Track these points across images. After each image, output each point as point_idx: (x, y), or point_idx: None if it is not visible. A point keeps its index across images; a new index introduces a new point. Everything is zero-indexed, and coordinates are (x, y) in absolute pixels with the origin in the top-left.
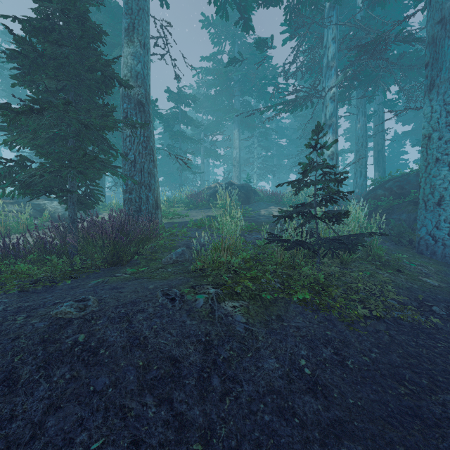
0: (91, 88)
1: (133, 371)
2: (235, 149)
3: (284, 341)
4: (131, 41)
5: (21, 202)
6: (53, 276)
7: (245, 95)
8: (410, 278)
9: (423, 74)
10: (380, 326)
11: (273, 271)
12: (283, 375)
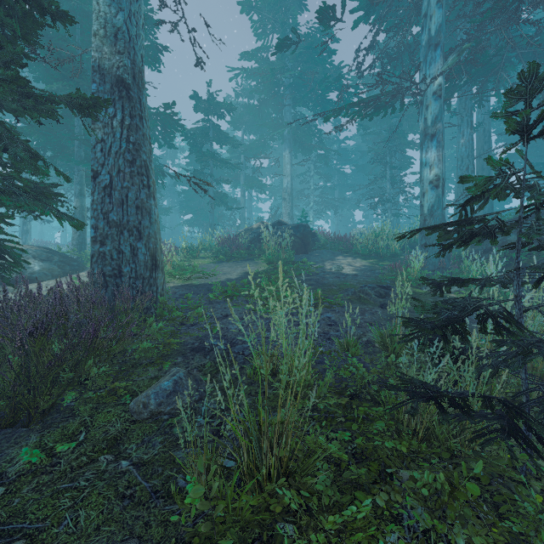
0: None
1: None
2: (285, 177)
3: None
4: None
5: None
6: None
7: (299, 104)
8: None
9: None
10: None
11: None
12: None
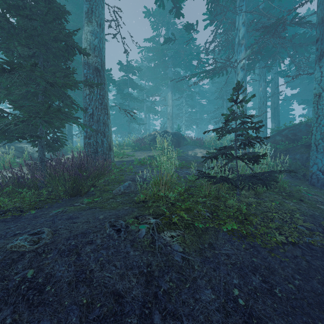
0: (57, 55)
1: (76, 311)
2: (169, 106)
3: (217, 269)
4: (90, 22)
5: (7, 145)
6: (22, 206)
7: (176, 67)
8: (311, 206)
9: (308, 50)
10: (297, 252)
11: (202, 202)
12: (219, 307)
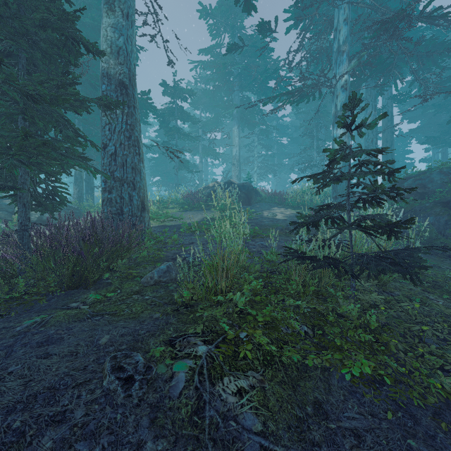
0: (49, 53)
1: None
2: (234, 147)
3: None
4: (111, 10)
5: None
6: None
7: (245, 89)
8: None
9: (439, 64)
10: None
11: None
12: None
